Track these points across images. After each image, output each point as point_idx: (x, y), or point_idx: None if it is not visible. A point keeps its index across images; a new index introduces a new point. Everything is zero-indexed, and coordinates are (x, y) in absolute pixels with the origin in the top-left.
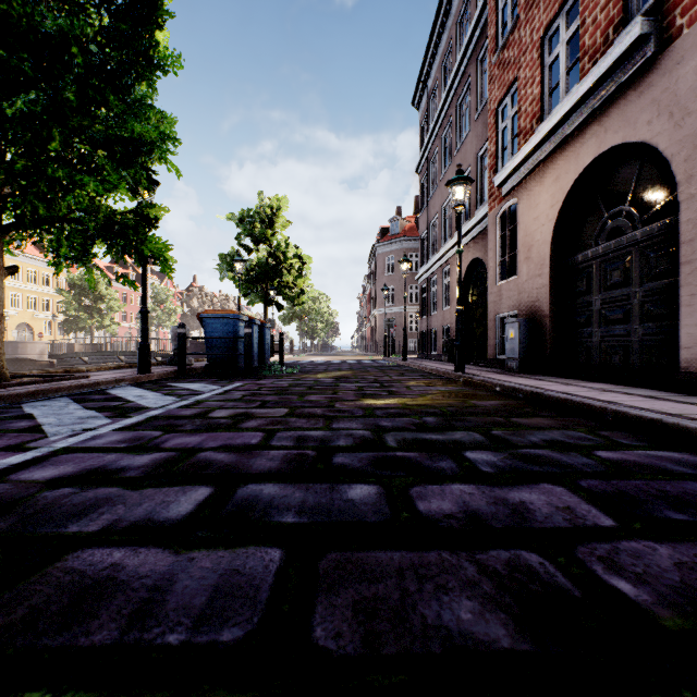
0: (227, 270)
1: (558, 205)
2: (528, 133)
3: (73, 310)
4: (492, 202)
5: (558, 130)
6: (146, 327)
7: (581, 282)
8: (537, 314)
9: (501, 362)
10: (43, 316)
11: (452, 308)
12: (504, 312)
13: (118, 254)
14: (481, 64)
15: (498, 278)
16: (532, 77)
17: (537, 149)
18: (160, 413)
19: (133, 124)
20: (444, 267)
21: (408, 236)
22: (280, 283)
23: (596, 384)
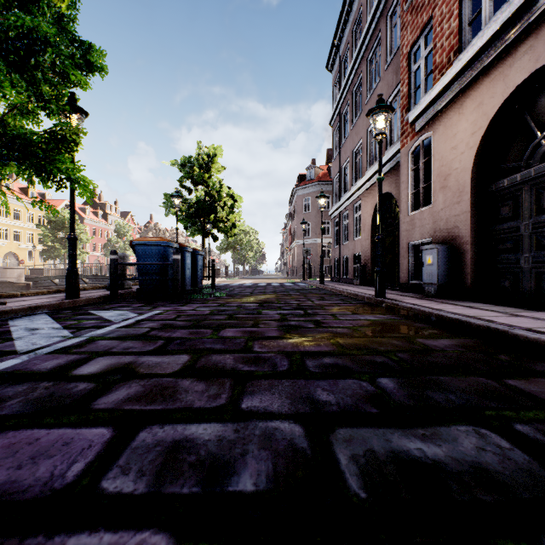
0: (171, 207)
1: (480, 131)
2: (445, 67)
3: (49, 242)
4: (405, 138)
5: (482, 54)
6: (73, 253)
7: (506, 207)
8: (455, 240)
9: (414, 286)
10: (26, 246)
11: (363, 238)
12: (418, 239)
13: (32, 176)
14: (391, 20)
15: (410, 208)
16: (449, 12)
17: (456, 79)
18: (12, 365)
19: (20, 16)
20: (355, 203)
21: (322, 181)
22: (215, 218)
23: (544, 315)
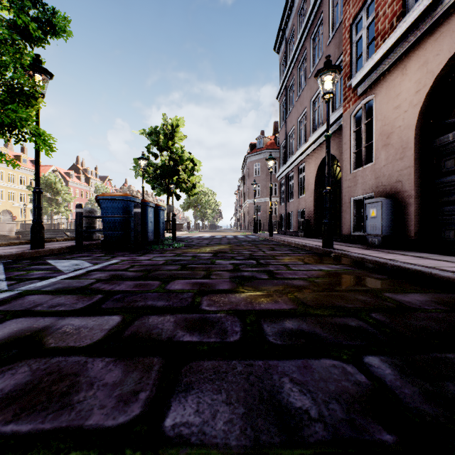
0: (139, 170)
1: (425, 88)
2: (387, 32)
3: None
4: (347, 103)
5: (427, 14)
6: (38, 206)
7: (451, 161)
8: (398, 194)
9: (356, 237)
10: (19, 205)
11: (306, 196)
12: (360, 194)
13: None
14: None
15: (352, 167)
16: None
17: (400, 41)
18: None
19: None
20: (300, 165)
21: (270, 149)
22: (178, 180)
23: None
